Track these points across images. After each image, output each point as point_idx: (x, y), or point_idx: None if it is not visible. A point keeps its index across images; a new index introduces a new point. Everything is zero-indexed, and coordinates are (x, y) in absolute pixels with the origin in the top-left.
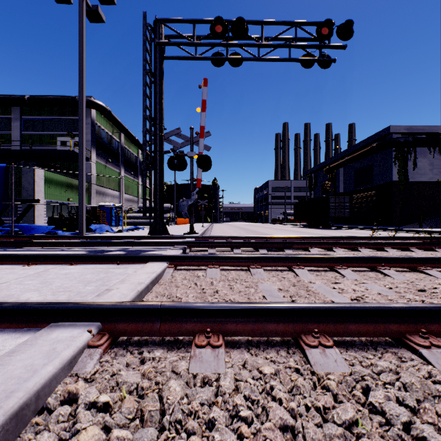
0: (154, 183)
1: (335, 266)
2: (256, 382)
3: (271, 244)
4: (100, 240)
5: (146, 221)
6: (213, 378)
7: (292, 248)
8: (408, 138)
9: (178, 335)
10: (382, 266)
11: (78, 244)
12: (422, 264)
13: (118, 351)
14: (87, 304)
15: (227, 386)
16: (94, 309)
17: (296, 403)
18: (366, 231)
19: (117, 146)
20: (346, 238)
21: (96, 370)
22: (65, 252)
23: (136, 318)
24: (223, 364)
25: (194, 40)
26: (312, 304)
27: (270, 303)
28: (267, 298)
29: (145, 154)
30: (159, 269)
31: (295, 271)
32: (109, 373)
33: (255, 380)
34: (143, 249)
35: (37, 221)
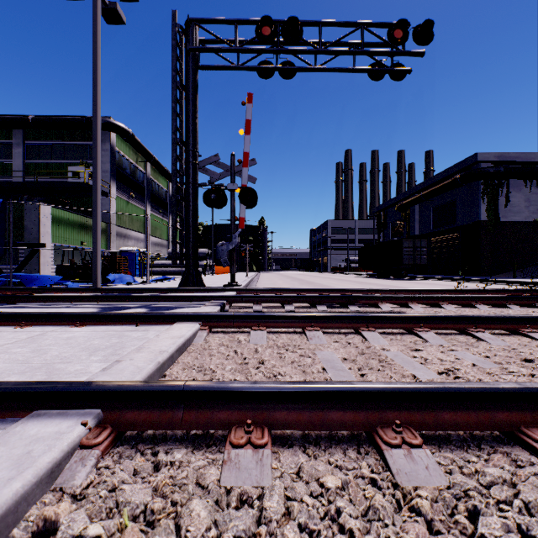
0: (185, 223)
1: (415, 327)
2: (316, 502)
3: (332, 299)
4: (118, 293)
5: (177, 270)
6: (254, 496)
7: (358, 304)
8: (500, 167)
9: (207, 427)
10: (474, 327)
11: (90, 299)
12: (525, 326)
13: (124, 451)
14: (83, 384)
15: (273, 510)
16: (92, 392)
17: (375, 537)
18: (448, 283)
19: (142, 178)
20: (424, 291)
21: (88, 482)
22: (71, 309)
23: (150, 403)
24: (269, 472)
25: (236, 45)
26: (391, 385)
27: (334, 383)
28: (328, 371)
29: (175, 186)
30: (189, 332)
31: (364, 335)
32: (107, 488)
33: (315, 498)
34: (171, 305)
35: (43, 270)
